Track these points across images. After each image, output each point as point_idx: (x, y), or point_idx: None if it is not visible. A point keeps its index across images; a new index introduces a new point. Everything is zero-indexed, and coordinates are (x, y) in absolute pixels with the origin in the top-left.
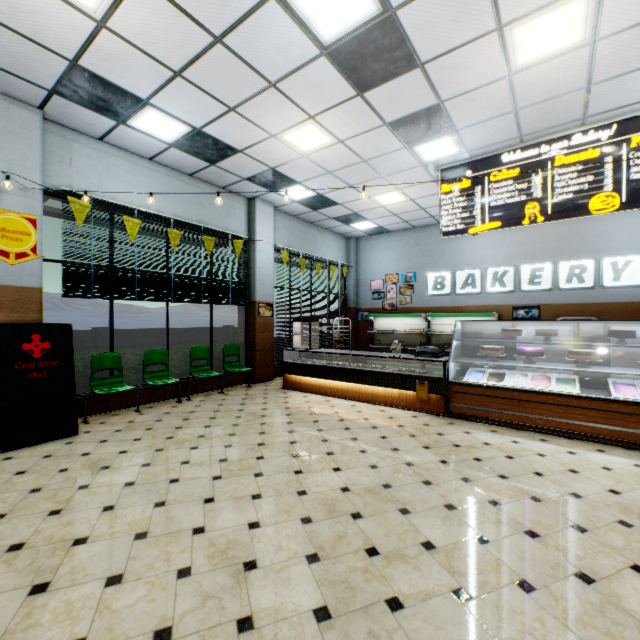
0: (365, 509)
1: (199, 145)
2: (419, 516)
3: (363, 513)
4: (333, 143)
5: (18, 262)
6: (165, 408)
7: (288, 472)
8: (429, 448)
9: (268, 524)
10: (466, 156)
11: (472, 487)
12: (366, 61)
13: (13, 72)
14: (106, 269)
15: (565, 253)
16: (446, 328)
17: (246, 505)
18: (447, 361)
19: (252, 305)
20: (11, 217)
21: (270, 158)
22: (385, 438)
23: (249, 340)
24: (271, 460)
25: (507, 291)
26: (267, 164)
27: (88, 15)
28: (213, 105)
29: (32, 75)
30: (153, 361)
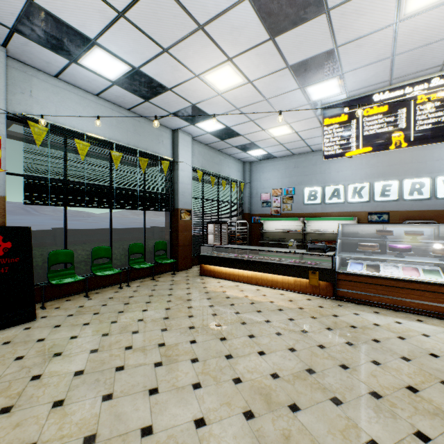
0: (299, 399)
1: (137, 83)
2: (352, 407)
3: (299, 404)
4: (244, 83)
5: None
6: (109, 293)
7: (220, 357)
8: (332, 330)
9: (213, 421)
10: (344, 96)
11: (385, 371)
12: (282, 5)
13: None
14: (61, 182)
15: (408, 173)
16: (318, 228)
17: (188, 397)
18: (334, 255)
19: (176, 211)
20: None
21: (192, 96)
22: (292, 320)
23: (173, 238)
24: (203, 344)
25: (364, 201)
26: (190, 101)
27: None
28: (150, 46)
29: None
30: (99, 256)
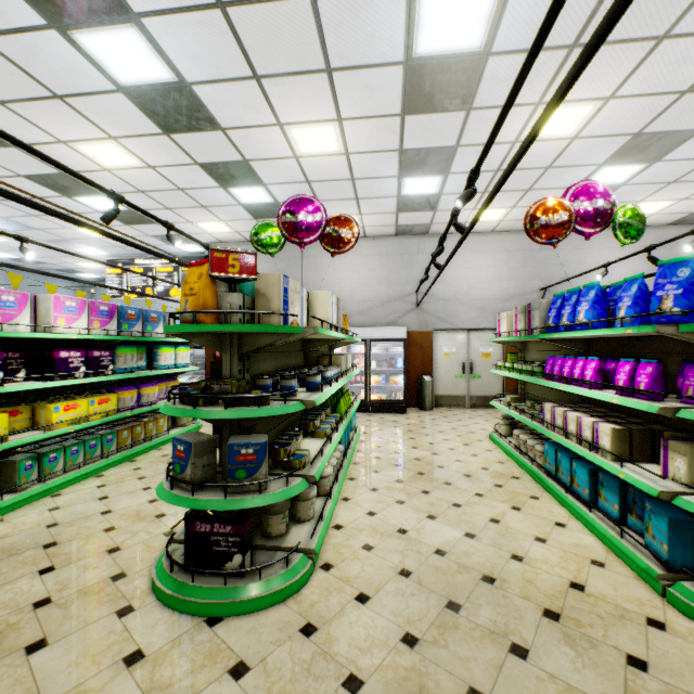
0: None
1: None
2: None
3: None
4: (11, 241)
5: None
6: None
7: None
8: None
9: None
10: (118, 256)
11: None
12: (4, 224)
13: None
14: None
15: None
16: None
17: None
18: None
19: None
20: None
21: None
22: None
23: None
24: None
25: None
26: None
27: None
28: None
29: None
30: None
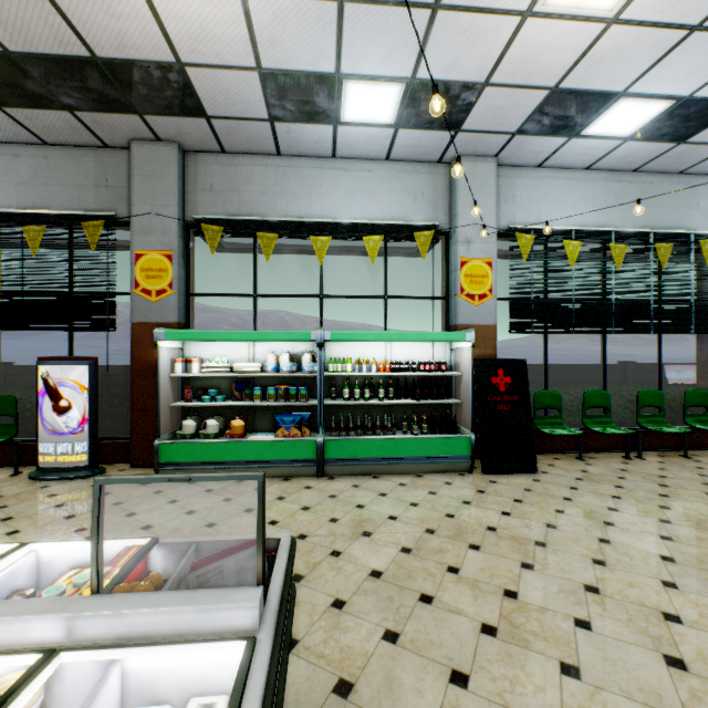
0: None
1: (672, 122)
2: None
3: None
4: None
5: (479, 303)
6: (613, 462)
7: None
8: None
9: None
10: None
11: None
12: None
13: (488, 130)
14: (544, 301)
15: None
16: None
17: None
18: None
19: None
20: (475, 263)
21: None
22: None
23: None
24: None
25: None
26: None
27: (600, 20)
28: None
29: (504, 125)
30: (592, 404)
